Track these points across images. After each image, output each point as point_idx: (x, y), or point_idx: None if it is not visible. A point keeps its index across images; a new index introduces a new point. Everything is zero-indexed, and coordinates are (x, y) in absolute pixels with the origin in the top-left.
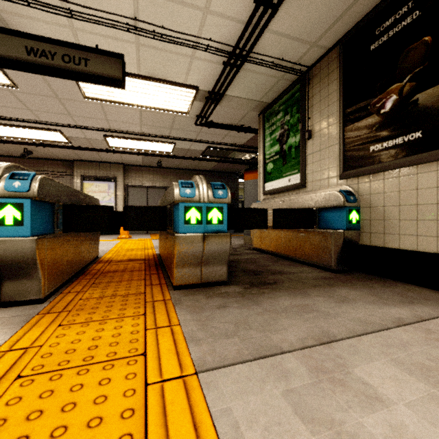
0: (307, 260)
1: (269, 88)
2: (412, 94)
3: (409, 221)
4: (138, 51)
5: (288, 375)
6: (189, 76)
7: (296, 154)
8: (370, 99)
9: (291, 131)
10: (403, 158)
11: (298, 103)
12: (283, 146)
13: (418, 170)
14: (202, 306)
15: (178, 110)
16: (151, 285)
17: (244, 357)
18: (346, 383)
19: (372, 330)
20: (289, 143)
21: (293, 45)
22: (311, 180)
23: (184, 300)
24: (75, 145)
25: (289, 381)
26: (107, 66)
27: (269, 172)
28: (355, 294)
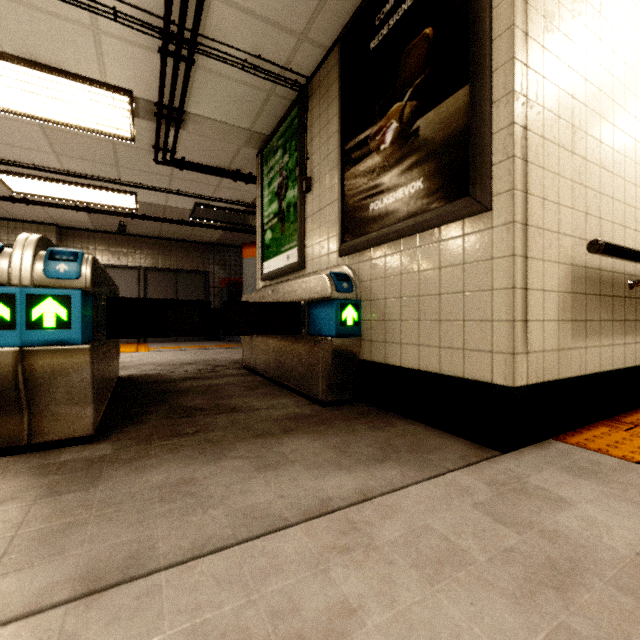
0: (296, 385)
1: (259, 109)
2: (413, 119)
3: (411, 323)
4: None
5: None
6: (107, 68)
7: (295, 216)
8: (370, 127)
9: (289, 179)
10: (402, 221)
11: (296, 136)
12: (282, 203)
13: (420, 241)
14: None
15: (113, 133)
16: None
17: None
18: None
19: (244, 538)
20: (287, 199)
21: (269, 33)
22: (310, 258)
23: None
24: None
25: None
26: None
27: (267, 245)
28: (309, 448)
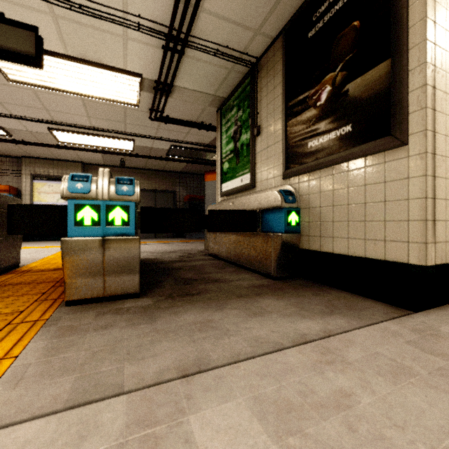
0: (252, 266)
1: (222, 81)
2: (343, 84)
3: (341, 223)
4: (57, 24)
5: (89, 435)
6: (128, 61)
7: (247, 152)
8: (308, 90)
9: (243, 127)
10: (335, 153)
11: (248, 98)
12: (237, 144)
13: (349, 167)
14: (79, 327)
15: (125, 101)
16: (44, 300)
17: (54, 406)
18: (161, 444)
19: (261, 353)
20: (241, 141)
21: (235, 31)
22: (259, 180)
23: (64, 319)
24: (18, 139)
25: (81, 447)
26: (14, 38)
27: (225, 172)
28: (277, 305)
